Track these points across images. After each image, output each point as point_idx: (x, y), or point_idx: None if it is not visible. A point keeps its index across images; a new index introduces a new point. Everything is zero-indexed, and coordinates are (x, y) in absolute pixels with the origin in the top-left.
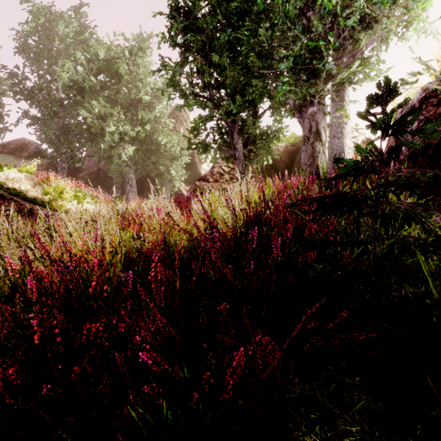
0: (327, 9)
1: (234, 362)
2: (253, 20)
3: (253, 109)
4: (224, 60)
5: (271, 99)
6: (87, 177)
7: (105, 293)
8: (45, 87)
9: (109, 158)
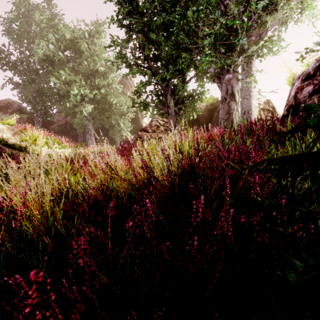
0: None
1: None
2: (182, 7)
3: (182, 77)
4: (160, 37)
5: (196, 69)
6: (57, 128)
7: None
8: (25, 60)
9: (74, 114)
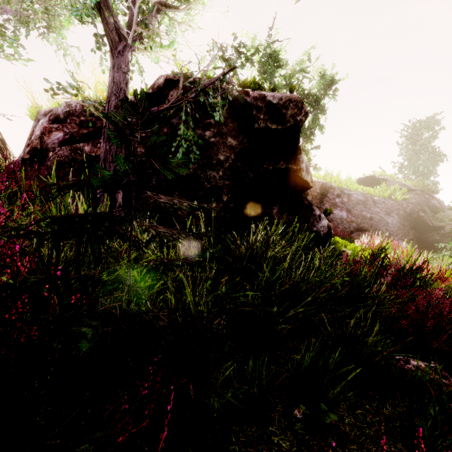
0: None
1: None
2: None
3: None
4: None
5: None
6: None
7: None
8: None
9: None
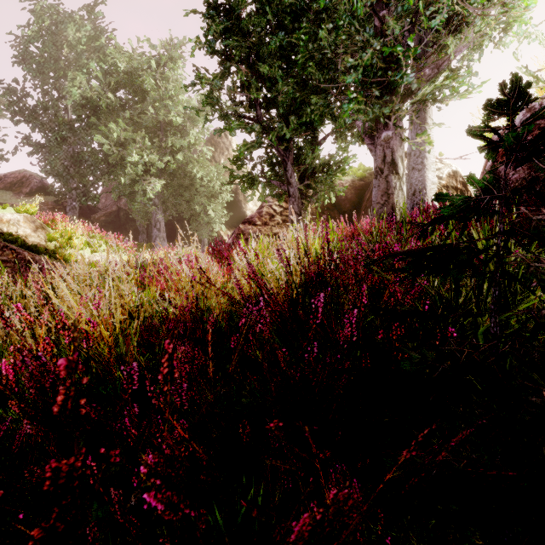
0: (406, 6)
1: (292, 535)
2: (312, 21)
3: (311, 134)
4: (276, 71)
5: (335, 121)
6: (104, 219)
7: (82, 410)
8: (51, 106)
9: (132, 195)
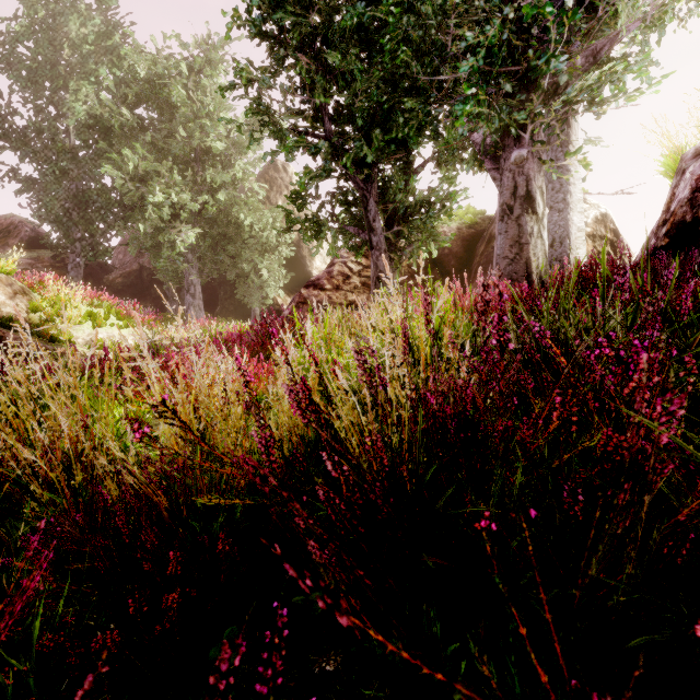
0: None
1: None
2: None
3: (404, 158)
4: (352, 60)
5: (437, 141)
6: (121, 281)
7: None
8: (47, 128)
9: (156, 249)
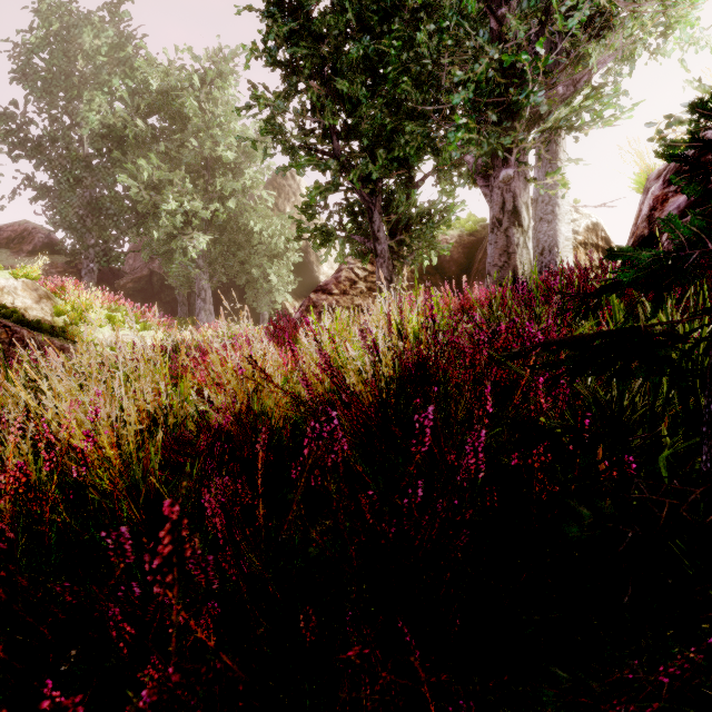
0: (533, 0)
1: None
2: (407, 22)
3: (406, 173)
4: (358, 88)
5: (437, 157)
6: (132, 286)
7: None
8: (61, 137)
9: (168, 255)
